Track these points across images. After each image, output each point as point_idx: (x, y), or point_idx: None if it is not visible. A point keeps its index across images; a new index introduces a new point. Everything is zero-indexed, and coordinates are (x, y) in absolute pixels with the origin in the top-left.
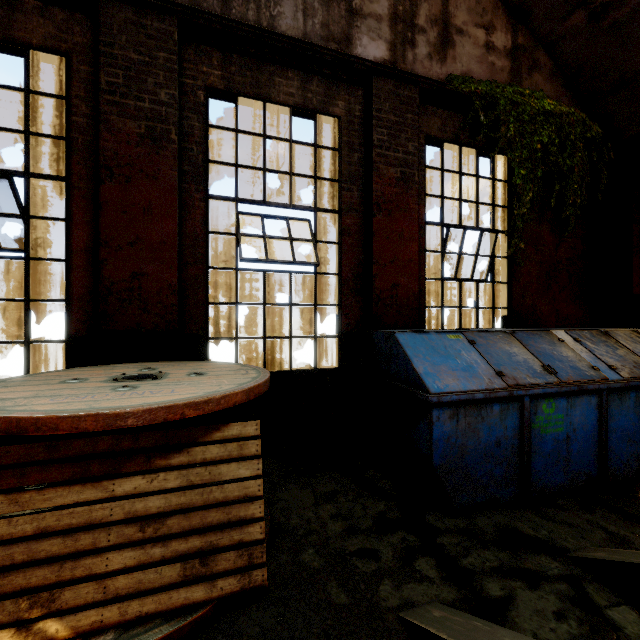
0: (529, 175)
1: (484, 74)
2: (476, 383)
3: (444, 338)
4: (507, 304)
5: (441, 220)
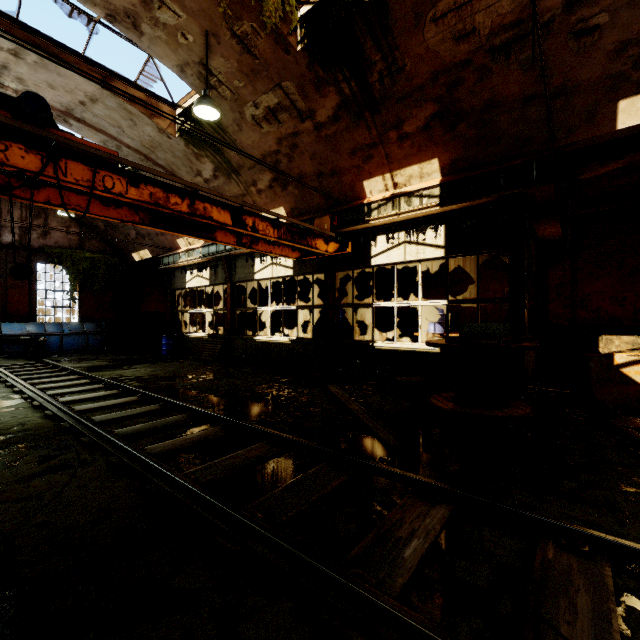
0: (77, 277)
1: (66, 242)
2: (19, 333)
3: (19, 324)
4: (79, 315)
5: (45, 288)
